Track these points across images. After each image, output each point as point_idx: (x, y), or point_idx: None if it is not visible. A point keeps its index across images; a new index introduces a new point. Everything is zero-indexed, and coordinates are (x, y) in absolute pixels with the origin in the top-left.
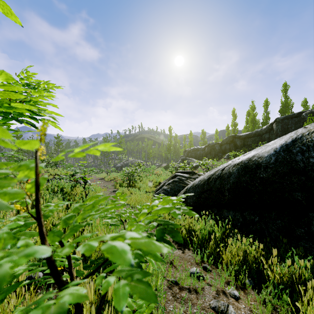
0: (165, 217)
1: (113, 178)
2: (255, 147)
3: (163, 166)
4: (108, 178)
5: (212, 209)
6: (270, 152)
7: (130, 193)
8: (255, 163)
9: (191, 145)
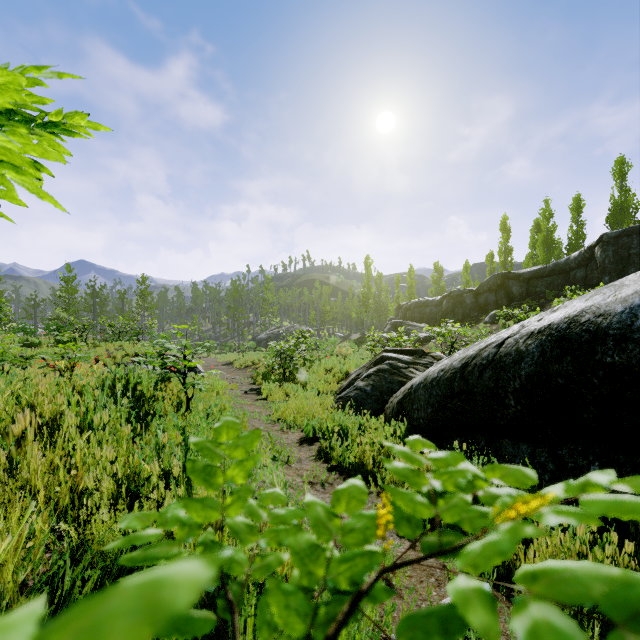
0: (363, 453)
1: (251, 362)
2: (553, 298)
3: (352, 339)
4: (240, 362)
5: (474, 436)
6: (630, 301)
7: (285, 394)
8: (589, 329)
9: (412, 295)
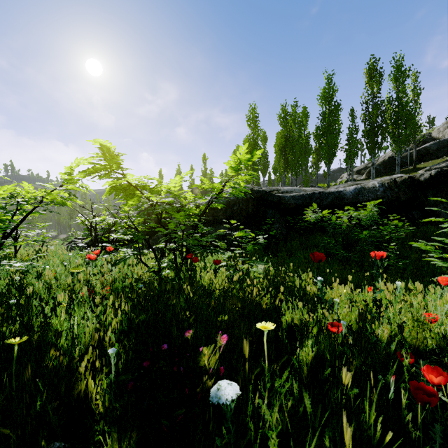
0: None
1: None
2: None
3: (60, 238)
4: None
5: None
6: None
7: None
8: None
9: (110, 207)
